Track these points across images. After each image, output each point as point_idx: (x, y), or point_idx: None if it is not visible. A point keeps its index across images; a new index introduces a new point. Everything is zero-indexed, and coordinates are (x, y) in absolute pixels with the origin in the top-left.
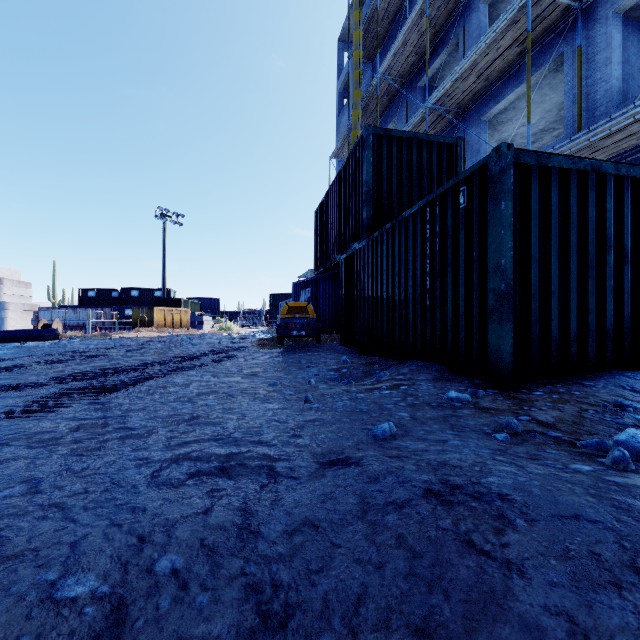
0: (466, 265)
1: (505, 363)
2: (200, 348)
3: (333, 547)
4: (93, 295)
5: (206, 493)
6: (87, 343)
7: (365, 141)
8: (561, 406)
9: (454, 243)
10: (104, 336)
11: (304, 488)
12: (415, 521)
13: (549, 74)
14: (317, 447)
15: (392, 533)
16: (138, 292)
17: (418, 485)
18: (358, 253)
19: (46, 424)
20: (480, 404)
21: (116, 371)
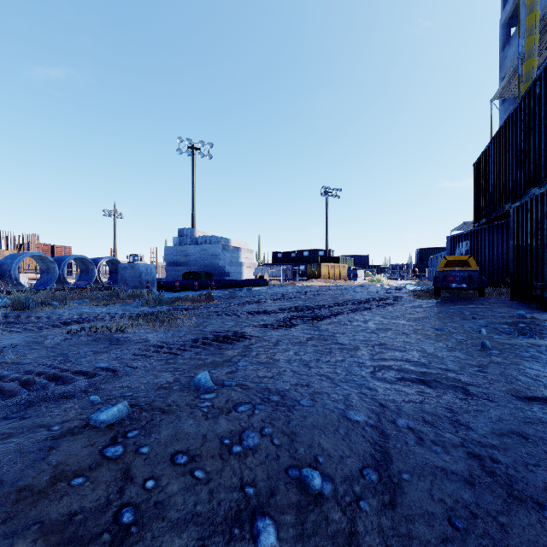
0: None
1: None
2: (362, 295)
3: None
4: (280, 256)
5: (415, 392)
6: (285, 288)
7: None
8: None
9: None
10: (292, 284)
11: (503, 409)
12: None
13: None
14: (508, 384)
15: None
16: (308, 253)
17: None
18: (538, 199)
19: (292, 334)
20: None
21: (313, 307)
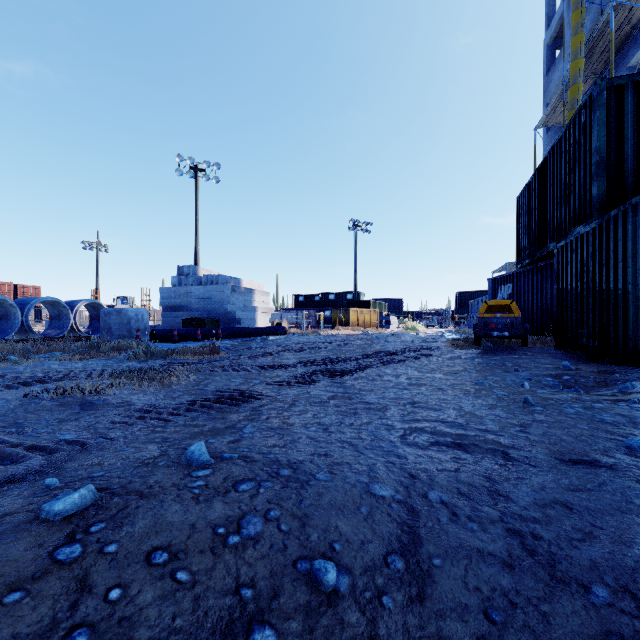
0: None
1: None
2: (395, 345)
3: (593, 527)
4: (302, 300)
5: (450, 458)
6: (307, 338)
7: (595, 100)
8: None
9: None
10: (315, 333)
11: (546, 475)
12: None
13: None
14: (552, 445)
15: None
16: (334, 296)
17: None
18: (584, 238)
19: (312, 392)
20: None
21: (338, 360)
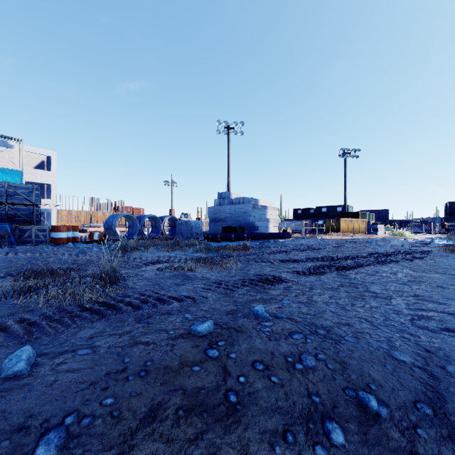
0: None
1: None
2: (386, 249)
3: None
4: (300, 212)
5: None
6: (308, 241)
7: None
8: None
9: None
10: (312, 237)
11: None
12: None
13: None
14: None
15: None
16: (326, 209)
17: None
18: None
19: (323, 280)
20: None
21: (338, 258)
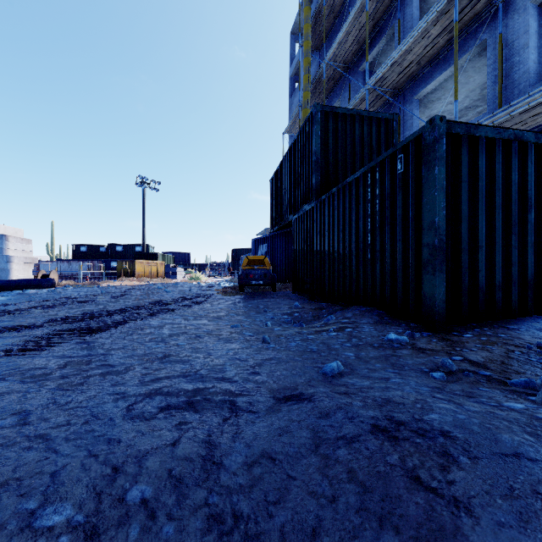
0: (403, 223)
1: (438, 309)
2: (173, 295)
3: (289, 479)
4: (84, 250)
5: (174, 426)
6: (78, 290)
7: (314, 117)
8: (489, 347)
9: (392, 204)
10: (93, 284)
11: (262, 422)
12: (364, 456)
13: (473, 58)
14: (273, 383)
15: (343, 467)
16: (122, 247)
17: (365, 421)
18: (308, 213)
19: (38, 361)
20: (417, 345)
21: (101, 315)
